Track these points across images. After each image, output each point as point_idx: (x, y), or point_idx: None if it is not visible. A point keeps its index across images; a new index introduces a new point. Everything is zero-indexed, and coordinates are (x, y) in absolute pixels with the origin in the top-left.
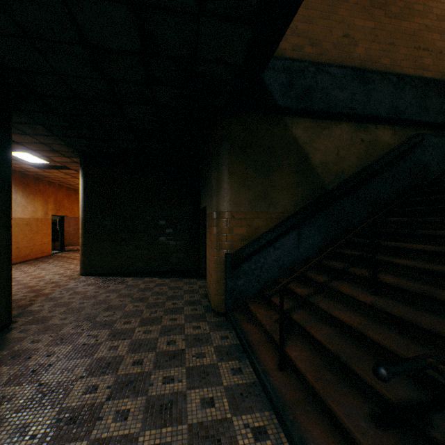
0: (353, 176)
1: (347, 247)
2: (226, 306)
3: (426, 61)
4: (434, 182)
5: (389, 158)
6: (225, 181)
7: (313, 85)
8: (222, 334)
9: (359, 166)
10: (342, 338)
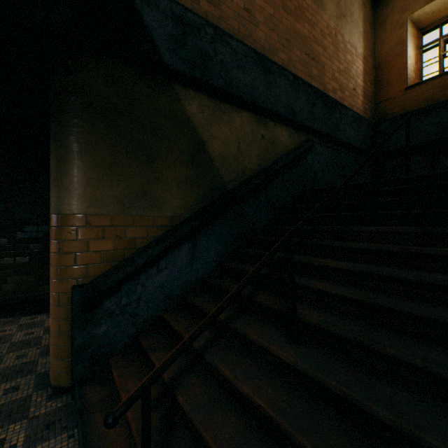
0: (255, 176)
1: (250, 261)
2: (72, 377)
3: (314, 71)
4: (324, 188)
5: (287, 160)
6: (73, 163)
7: (212, 53)
8: (51, 447)
9: (260, 165)
10: (259, 447)
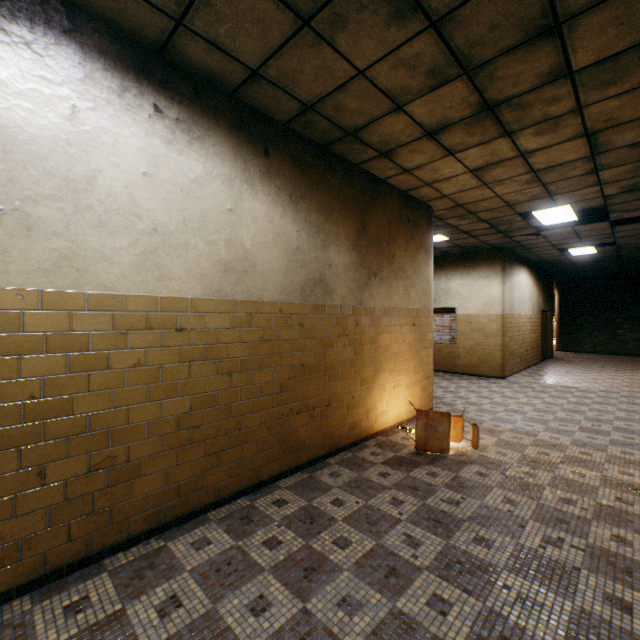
0: None
1: None
2: None
3: None
4: None
5: None
6: None
7: None
8: None
9: None
10: None
